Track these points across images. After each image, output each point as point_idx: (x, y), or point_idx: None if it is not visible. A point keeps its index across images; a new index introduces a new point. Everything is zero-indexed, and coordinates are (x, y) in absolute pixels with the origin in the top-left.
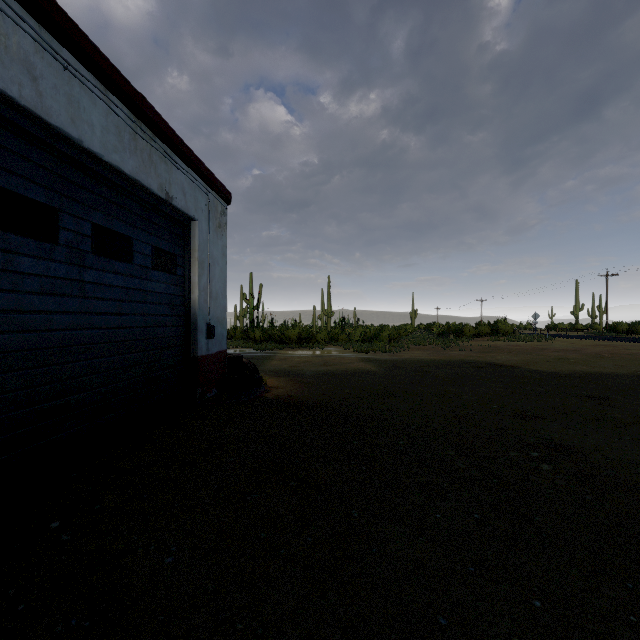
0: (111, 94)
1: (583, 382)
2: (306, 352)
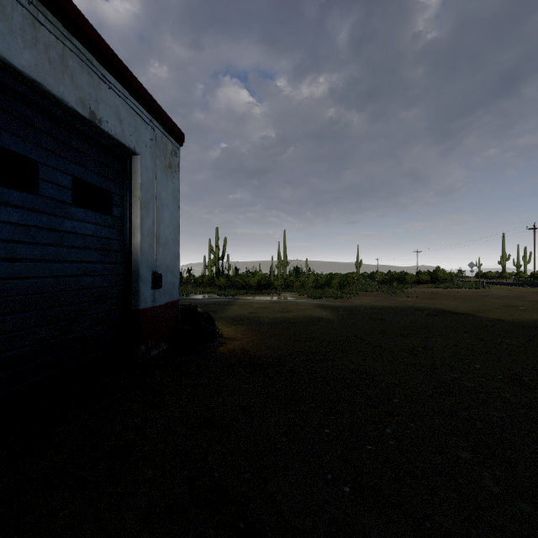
0: None
1: None
2: (265, 298)
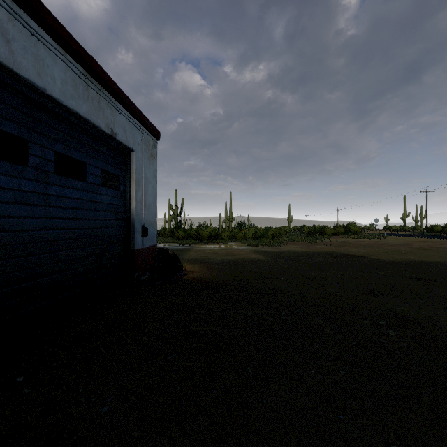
0: (69, 56)
1: (413, 268)
2: (214, 246)
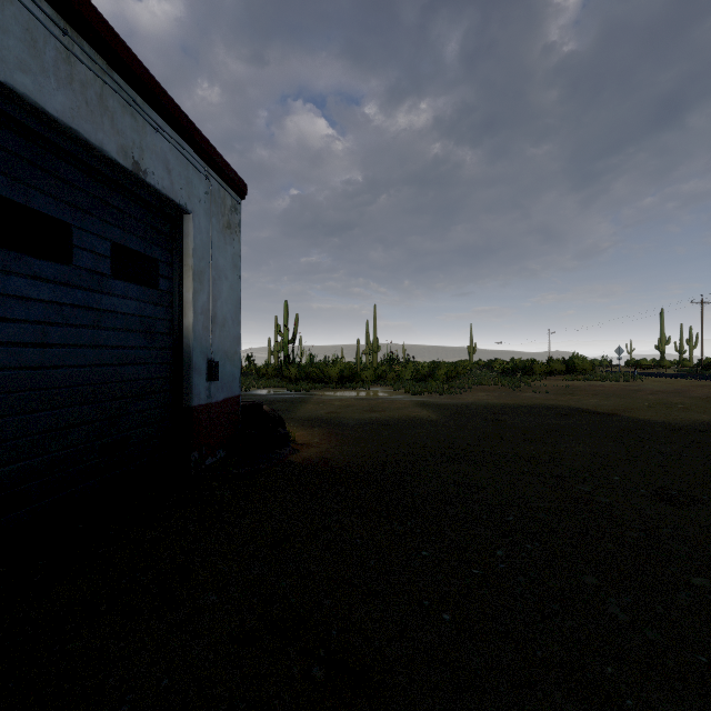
0: None
1: None
2: (349, 393)
